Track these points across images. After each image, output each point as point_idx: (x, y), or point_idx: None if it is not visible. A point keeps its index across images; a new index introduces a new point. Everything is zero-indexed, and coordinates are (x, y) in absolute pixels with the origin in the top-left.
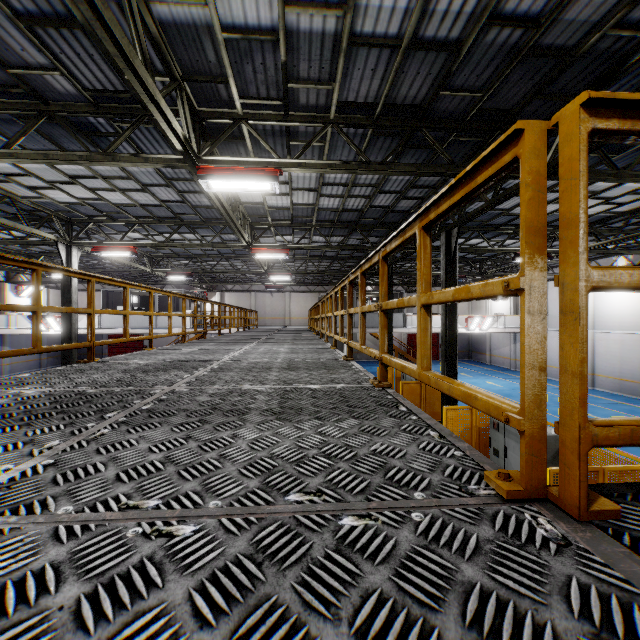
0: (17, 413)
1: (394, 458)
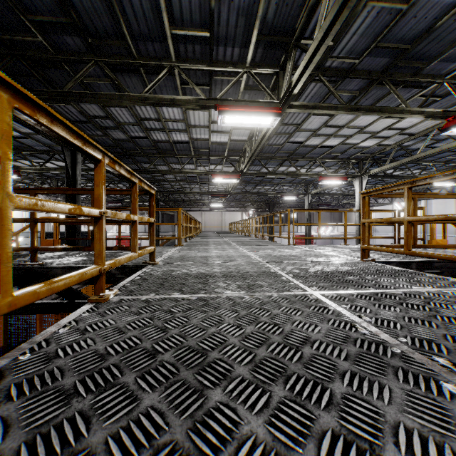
0: (339, 275)
1: (172, 267)
